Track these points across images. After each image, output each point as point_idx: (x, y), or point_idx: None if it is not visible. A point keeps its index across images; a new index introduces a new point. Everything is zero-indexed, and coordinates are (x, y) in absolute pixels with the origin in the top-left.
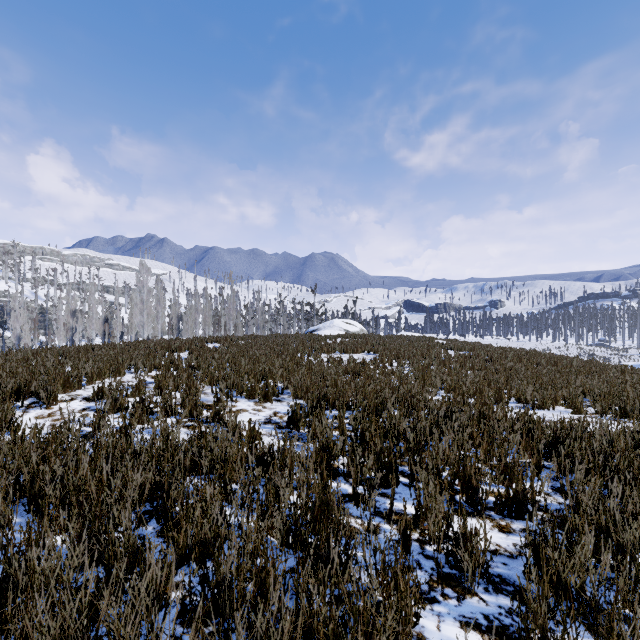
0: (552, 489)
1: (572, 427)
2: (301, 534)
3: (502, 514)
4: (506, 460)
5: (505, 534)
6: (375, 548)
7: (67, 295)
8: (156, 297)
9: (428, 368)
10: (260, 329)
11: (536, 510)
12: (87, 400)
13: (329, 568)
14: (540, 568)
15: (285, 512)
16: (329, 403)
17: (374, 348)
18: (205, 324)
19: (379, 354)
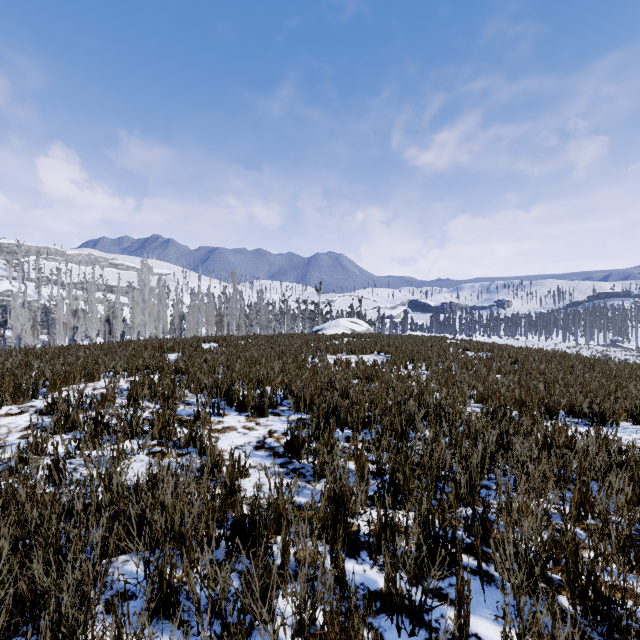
0: None
1: None
2: None
3: None
4: (630, 531)
5: None
6: None
7: (68, 294)
8: (157, 296)
9: (448, 371)
10: (263, 329)
11: None
12: (40, 413)
13: None
14: None
15: None
16: (339, 419)
17: (384, 349)
18: (208, 324)
19: (391, 355)
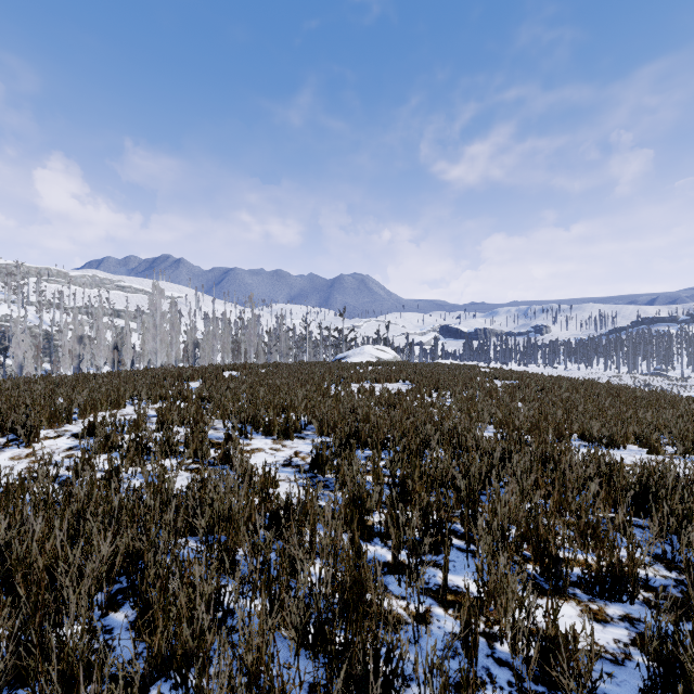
0: (649, 556)
1: (661, 473)
2: (325, 630)
3: (591, 593)
4: (588, 518)
5: (600, 624)
6: (432, 663)
7: (73, 319)
8: (170, 321)
9: (472, 399)
10: (283, 356)
11: (639, 590)
12: (76, 437)
13: (365, 691)
14: (670, 690)
15: (303, 601)
16: (360, 441)
17: (410, 377)
18: (224, 351)
19: (416, 384)
